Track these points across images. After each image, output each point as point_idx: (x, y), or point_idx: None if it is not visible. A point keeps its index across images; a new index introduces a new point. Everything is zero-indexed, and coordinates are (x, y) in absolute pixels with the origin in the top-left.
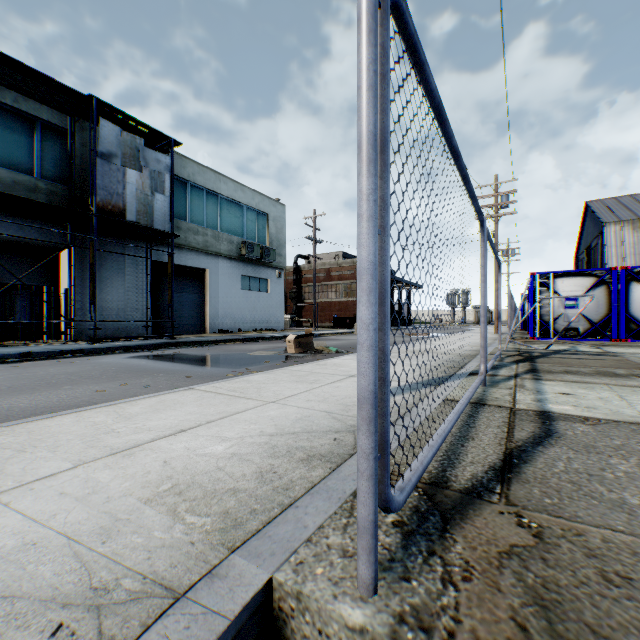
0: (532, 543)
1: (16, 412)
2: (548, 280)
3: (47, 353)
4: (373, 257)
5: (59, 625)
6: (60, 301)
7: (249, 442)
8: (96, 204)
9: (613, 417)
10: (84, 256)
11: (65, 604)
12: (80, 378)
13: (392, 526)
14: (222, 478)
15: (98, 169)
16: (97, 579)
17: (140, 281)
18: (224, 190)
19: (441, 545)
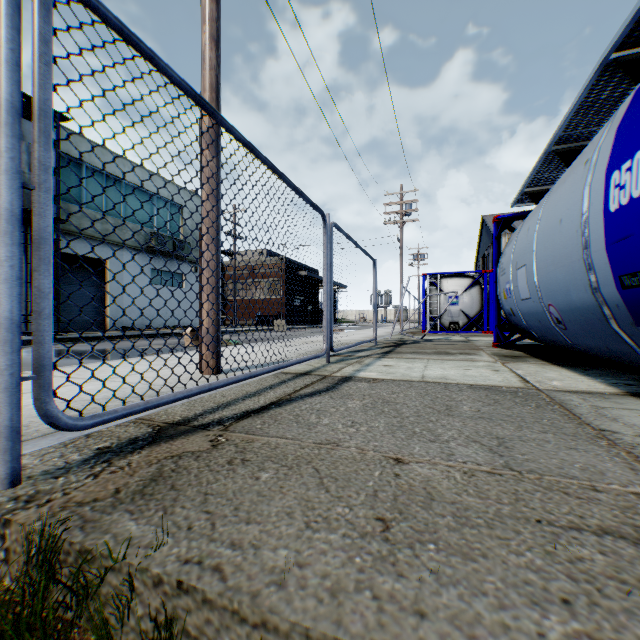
0: (204, 450)
1: None
2: (437, 280)
3: None
4: (11, 205)
5: None
6: None
7: (31, 408)
8: None
9: (398, 378)
10: None
11: None
12: None
13: (95, 450)
14: None
15: None
16: None
17: None
18: (129, 176)
19: (122, 457)
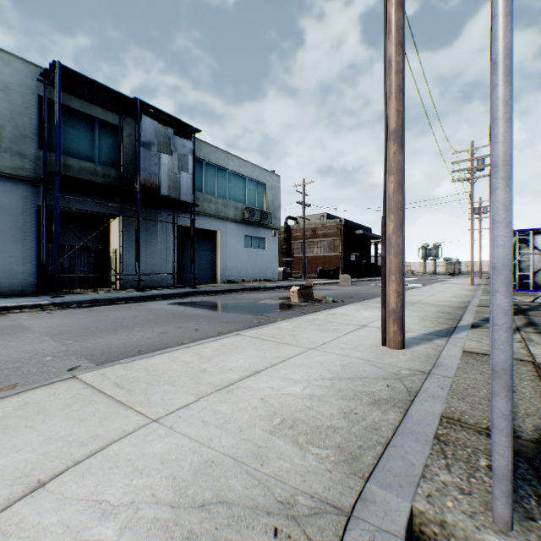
0: None
1: (113, 349)
2: (527, 236)
3: (108, 300)
4: (510, 256)
5: (274, 528)
6: (110, 258)
7: (317, 385)
8: (139, 183)
9: None
10: (128, 223)
11: (267, 512)
12: (142, 321)
13: (488, 469)
14: (316, 416)
15: (140, 155)
16: (277, 494)
17: (168, 242)
18: (231, 166)
19: None
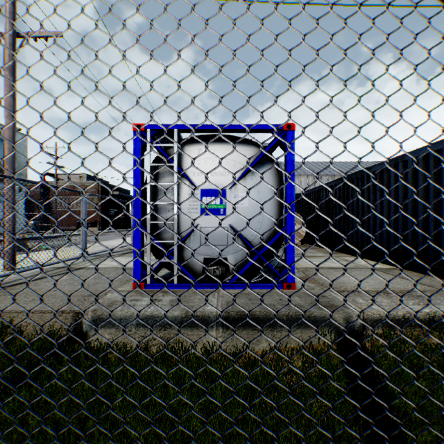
0: None
1: None
2: None
3: None
4: None
5: None
6: None
7: None
8: None
9: (105, 266)
10: None
11: None
12: None
13: None
14: None
15: None
16: None
17: None
18: None
19: None
